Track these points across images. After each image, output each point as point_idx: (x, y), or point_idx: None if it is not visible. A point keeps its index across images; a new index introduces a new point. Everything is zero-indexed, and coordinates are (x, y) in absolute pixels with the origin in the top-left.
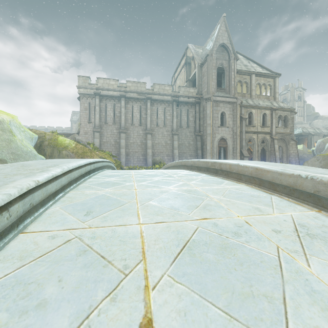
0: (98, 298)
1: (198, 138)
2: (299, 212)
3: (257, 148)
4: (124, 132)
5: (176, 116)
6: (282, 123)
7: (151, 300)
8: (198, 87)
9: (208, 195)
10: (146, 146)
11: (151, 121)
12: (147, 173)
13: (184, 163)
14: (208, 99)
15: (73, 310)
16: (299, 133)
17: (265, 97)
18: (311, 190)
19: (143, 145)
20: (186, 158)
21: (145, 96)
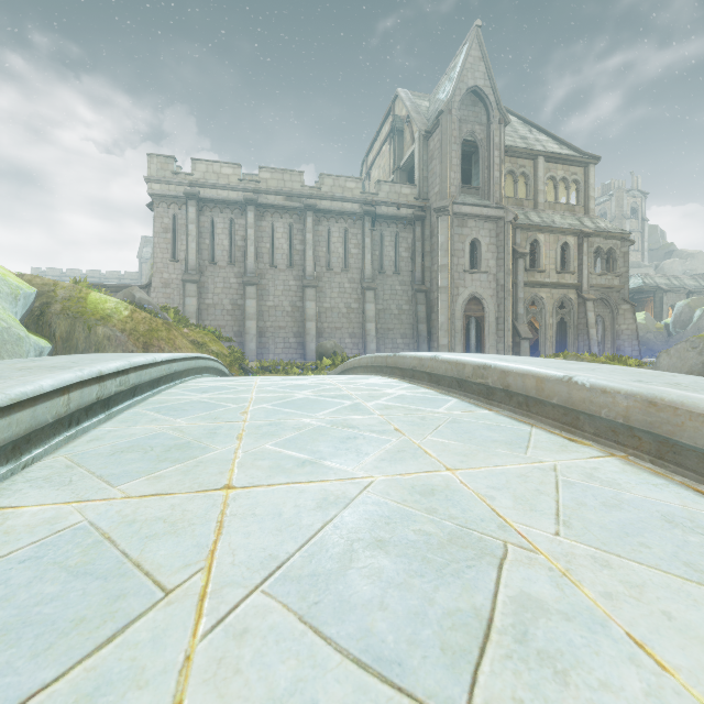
0: None
1: (419, 297)
2: None
3: (548, 319)
4: (254, 283)
5: (370, 248)
6: (603, 265)
7: None
8: (420, 183)
9: (503, 517)
10: (304, 314)
11: (315, 259)
12: (293, 394)
13: (393, 362)
14: (443, 210)
15: None
16: (636, 287)
17: (567, 208)
18: None
19: (296, 313)
20: (393, 342)
21: (302, 201)
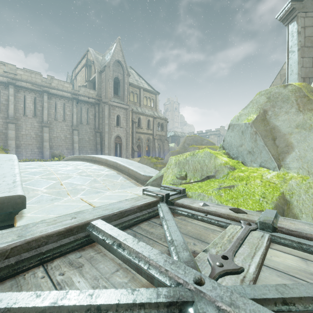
0: (51, 183)
1: (97, 134)
2: (110, 172)
3: (144, 145)
4: (14, 123)
5: (76, 113)
6: (160, 128)
7: (62, 183)
8: (98, 90)
9: (83, 169)
10: (43, 139)
11: (48, 114)
12: (52, 163)
13: (79, 157)
14: (106, 103)
15: (46, 184)
16: (173, 135)
17: (150, 107)
18: (115, 166)
19: (38, 138)
20: (86, 152)
21: (42, 88)
